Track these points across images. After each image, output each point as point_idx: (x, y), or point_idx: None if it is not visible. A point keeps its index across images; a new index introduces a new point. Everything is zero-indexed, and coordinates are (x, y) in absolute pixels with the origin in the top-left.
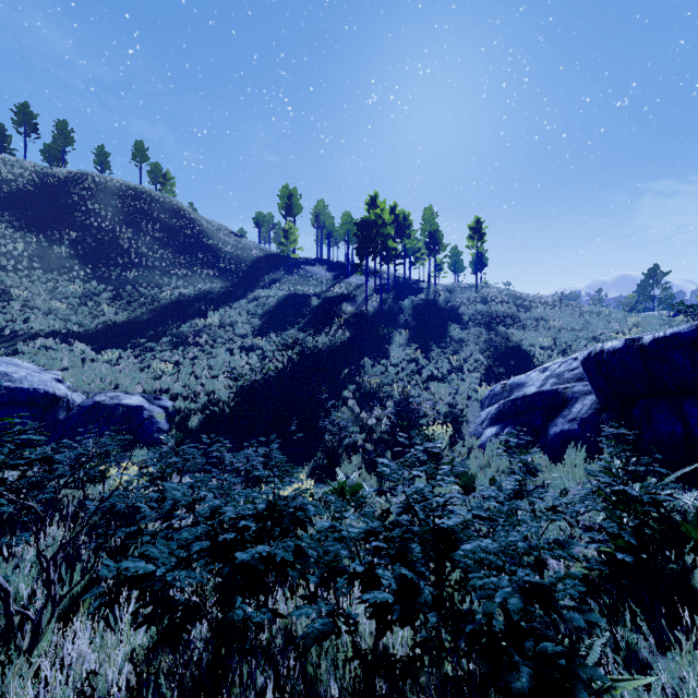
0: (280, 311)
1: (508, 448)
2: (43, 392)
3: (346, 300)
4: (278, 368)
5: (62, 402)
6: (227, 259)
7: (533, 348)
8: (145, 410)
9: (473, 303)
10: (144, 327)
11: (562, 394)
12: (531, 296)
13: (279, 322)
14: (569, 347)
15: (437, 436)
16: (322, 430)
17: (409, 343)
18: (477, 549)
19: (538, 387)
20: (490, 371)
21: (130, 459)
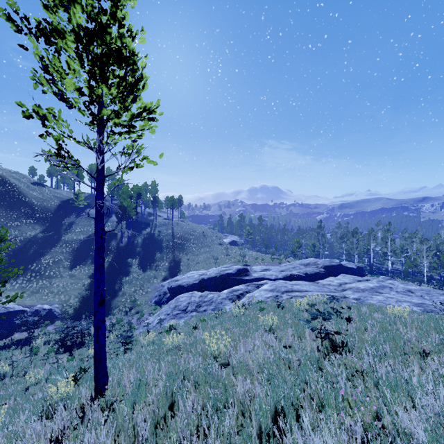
0: (81, 249)
1: (156, 304)
2: (22, 310)
3: (112, 238)
4: (88, 282)
5: (26, 312)
6: (39, 210)
7: (182, 263)
8: (53, 309)
9: (169, 237)
10: (11, 266)
11: (167, 291)
12: (193, 230)
13: (82, 255)
14: (191, 263)
15: (142, 303)
16: (110, 306)
17: (139, 262)
18: (130, 321)
19: (166, 287)
20: (166, 273)
21: (56, 324)
